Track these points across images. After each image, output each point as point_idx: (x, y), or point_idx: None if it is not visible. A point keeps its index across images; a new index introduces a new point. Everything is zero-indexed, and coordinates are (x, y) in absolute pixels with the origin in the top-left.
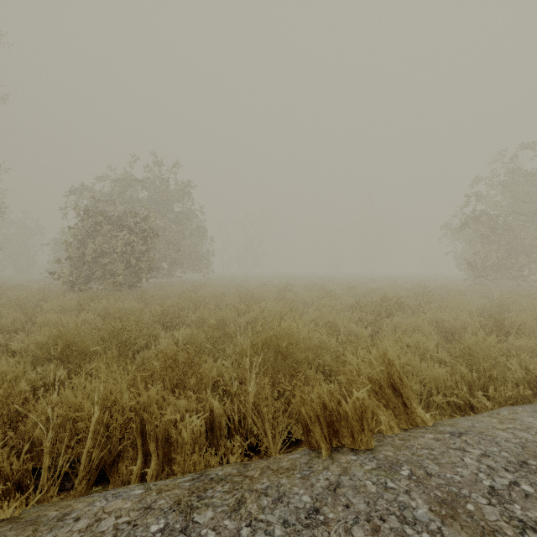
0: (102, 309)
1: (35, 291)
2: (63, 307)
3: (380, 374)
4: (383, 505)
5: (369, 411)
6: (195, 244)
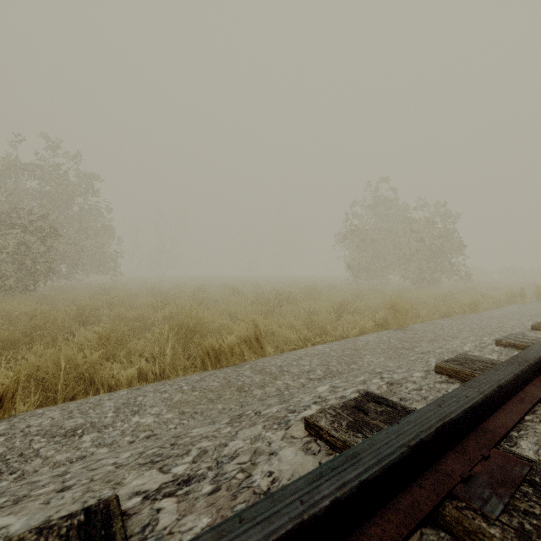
0: (3, 312)
1: None
2: None
3: (251, 334)
4: (232, 374)
5: (236, 346)
6: (100, 244)
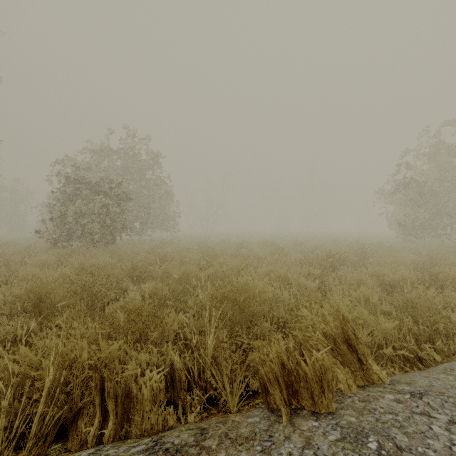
0: (79, 264)
1: (22, 248)
2: (44, 262)
3: (334, 329)
4: None
5: (329, 372)
6: (163, 207)
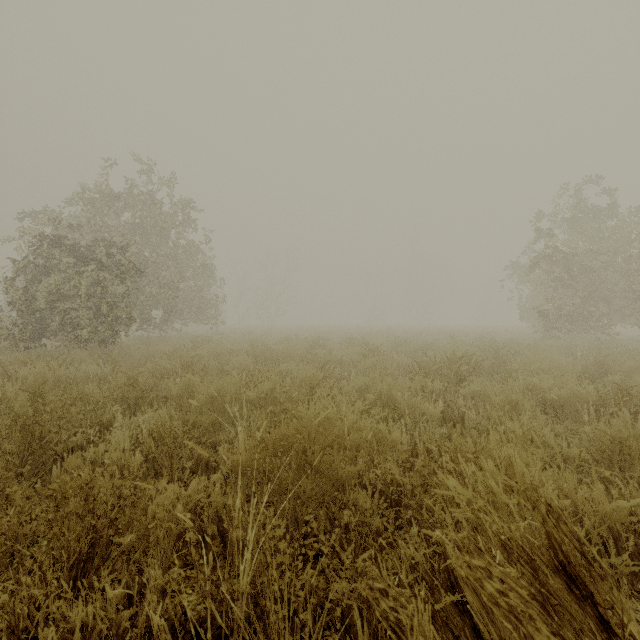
0: (36, 377)
1: None
2: None
3: (529, 536)
4: None
5: None
6: (199, 288)
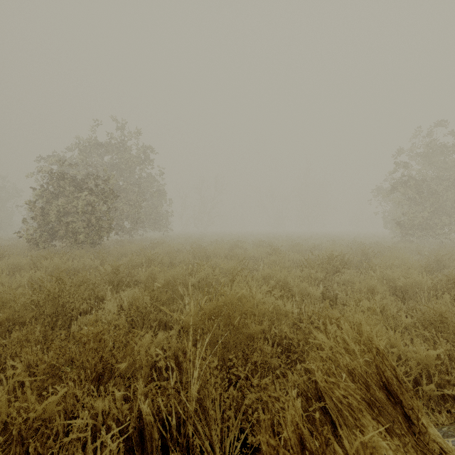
0: (54, 267)
1: None
2: (17, 265)
3: (365, 367)
4: None
5: None
6: (155, 206)
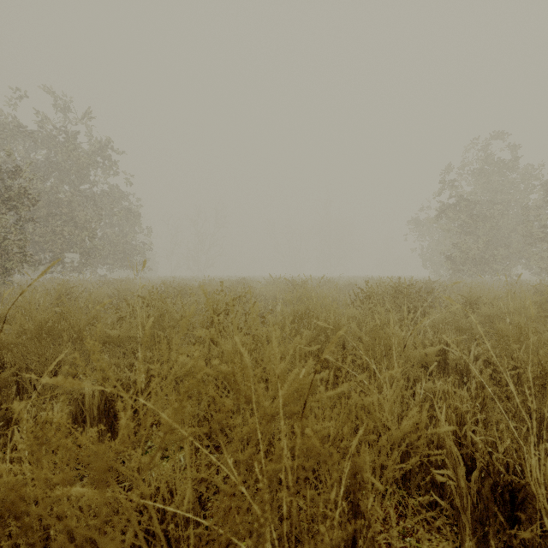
0: None
1: None
2: None
3: None
4: None
5: None
6: (125, 234)
